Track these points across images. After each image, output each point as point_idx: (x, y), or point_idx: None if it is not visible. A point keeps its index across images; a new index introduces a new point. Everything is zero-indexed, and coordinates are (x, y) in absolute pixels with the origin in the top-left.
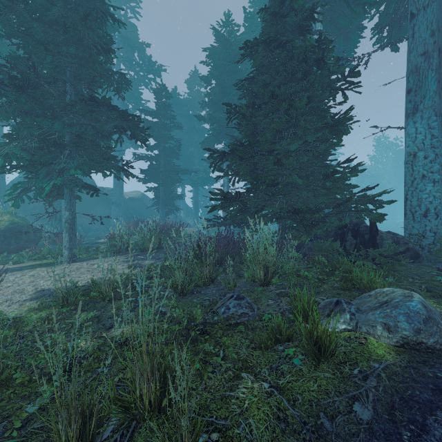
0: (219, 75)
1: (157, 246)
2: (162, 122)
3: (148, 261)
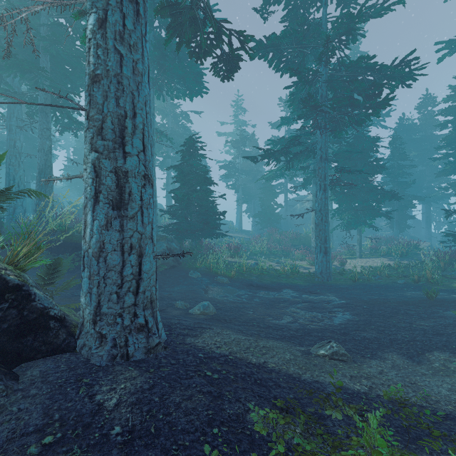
0: (455, 120)
1: (405, 254)
2: (396, 163)
3: (403, 261)
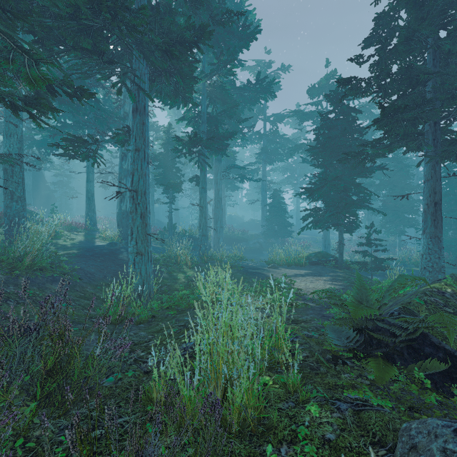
0: None
1: None
2: None
3: None
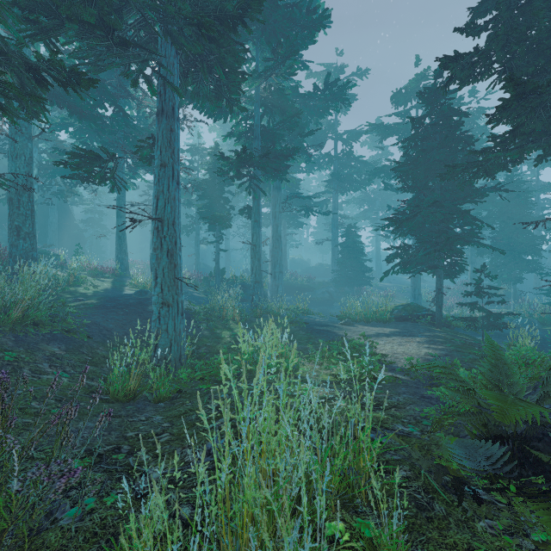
0: None
1: None
2: None
3: None
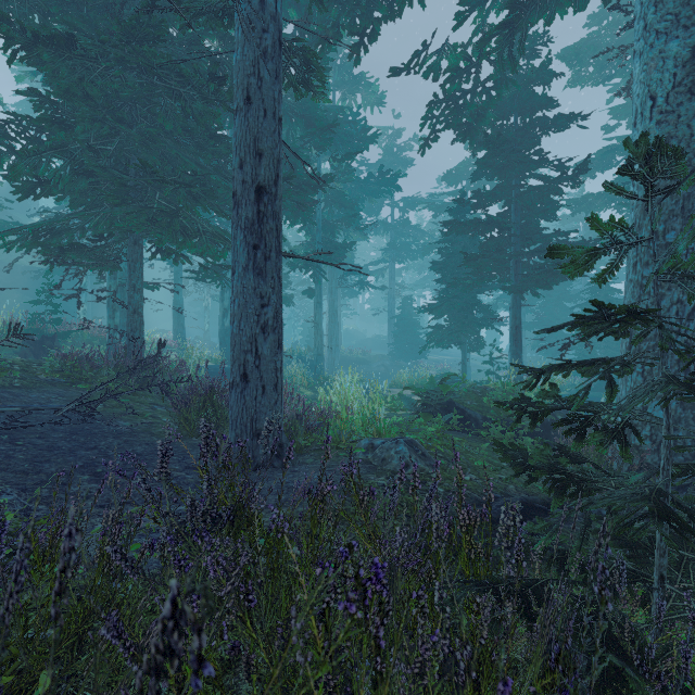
0: None
1: None
2: None
3: None
